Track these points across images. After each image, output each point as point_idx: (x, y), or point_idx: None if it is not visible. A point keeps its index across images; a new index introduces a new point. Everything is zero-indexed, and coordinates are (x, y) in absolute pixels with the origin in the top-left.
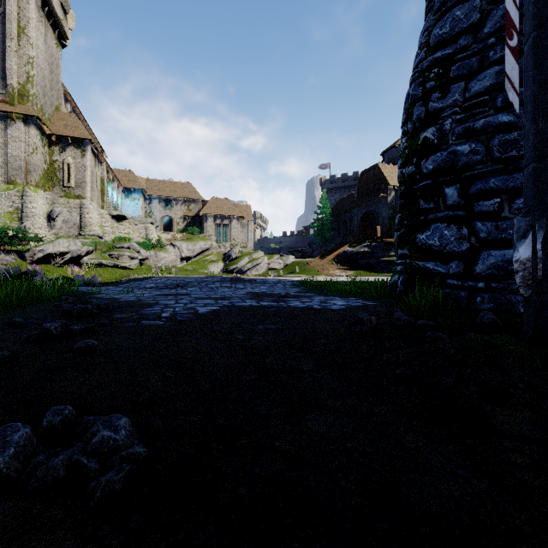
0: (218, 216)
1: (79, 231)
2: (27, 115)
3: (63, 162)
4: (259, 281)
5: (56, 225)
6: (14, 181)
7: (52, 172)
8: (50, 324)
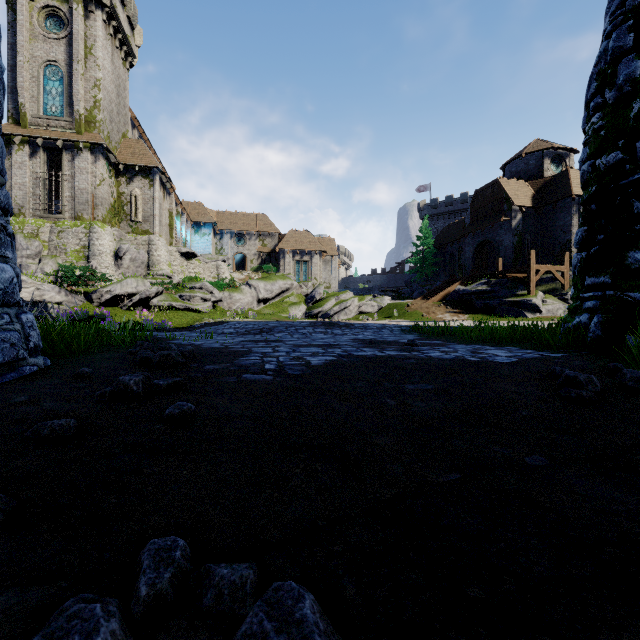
0: (297, 251)
1: (147, 271)
2: (94, 143)
3: (131, 194)
4: (358, 326)
5: (123, 264)
6: (81, 217)
7: (119, 206)
8: (129, 378)
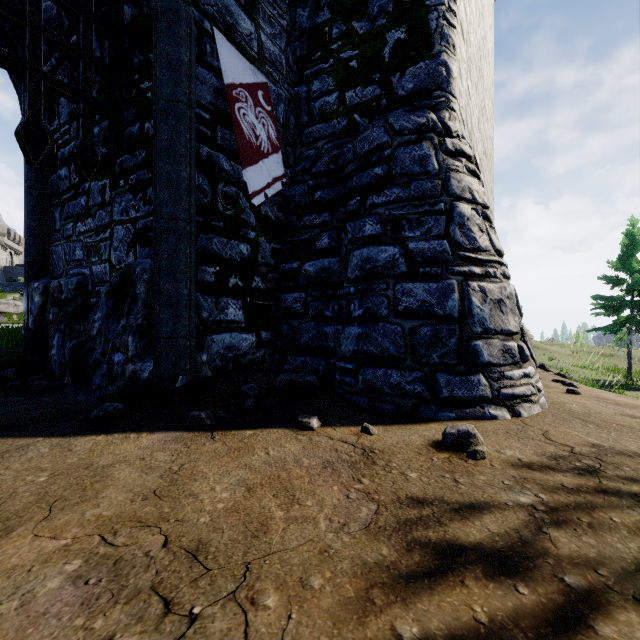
0: None
1: None
2: None
3: None
4: None
5: None
6: None
7: None
8: None
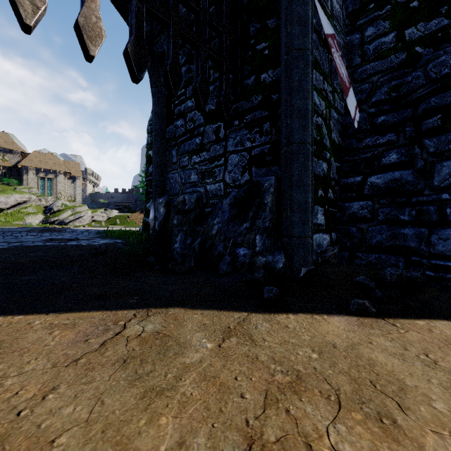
0: (42, 169)
1: None
2: None
3: None
4: (69, 230)
5: None
6: None
7: None
8: None
